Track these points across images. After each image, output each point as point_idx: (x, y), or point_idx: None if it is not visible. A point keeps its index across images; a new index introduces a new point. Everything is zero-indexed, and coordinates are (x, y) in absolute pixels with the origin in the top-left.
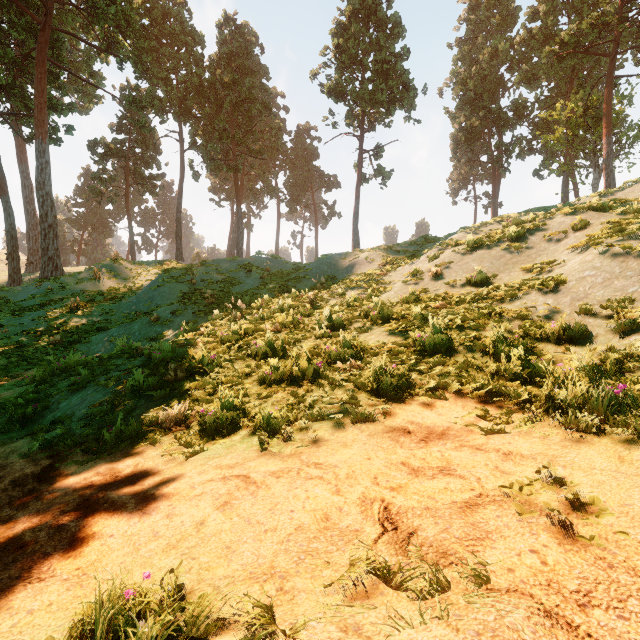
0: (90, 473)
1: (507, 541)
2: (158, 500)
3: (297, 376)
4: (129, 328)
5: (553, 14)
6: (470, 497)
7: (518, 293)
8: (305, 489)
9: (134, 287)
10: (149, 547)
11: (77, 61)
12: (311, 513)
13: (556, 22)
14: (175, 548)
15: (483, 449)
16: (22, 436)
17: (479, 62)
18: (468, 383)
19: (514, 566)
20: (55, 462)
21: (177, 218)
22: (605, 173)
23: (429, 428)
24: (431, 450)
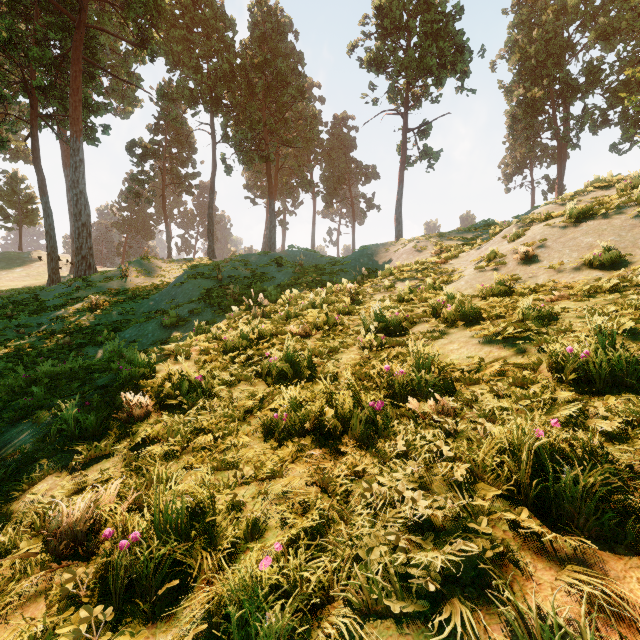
0: None
1: None
2: None
3: (333, 427)
4: (142, 329)
5: None
6: None
7: None
8: None
9: (161, 285)
10: None
11: (117, 65)
12: None
13: None
14: None
15: None
16: None
17: (541, 26)
18: None
19: None
20: None
21: (209, 214)
22: None
23: None
24: None
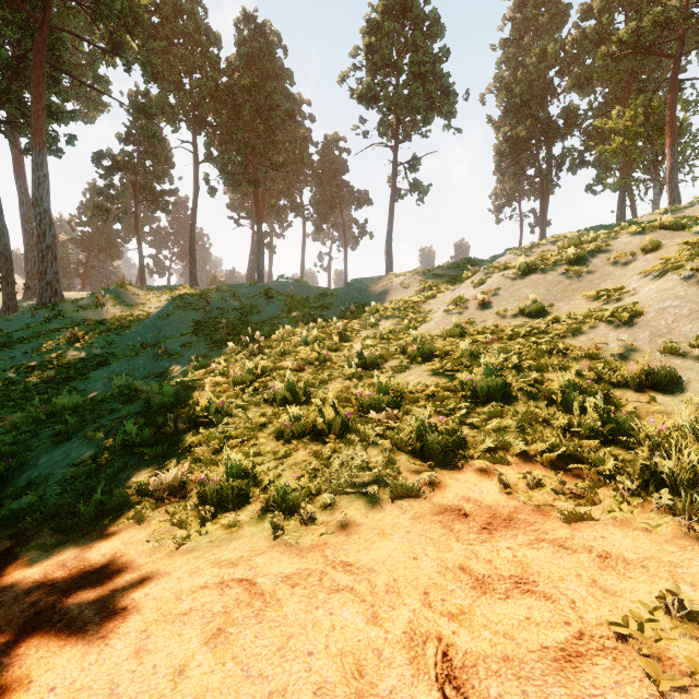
0: (54, 565)
1: None
2: (130, 620)
3: (322, 429)
4: (133, 363)
5: (608, 11)
6: (567, 639)
7: (583, 326)
8: (329, 610)
9: (141, 315)
10: None
11: (81, 64)
12: (337, 660)
13: (612, 20)
14: None
15: (569, 547)
16: None
17: (526, 65)
18: (534, 442)
19: None
20: (16, 545)
21: (191, 238)
22: (669, 188)
23: (491, 509)
24: (498, 546)
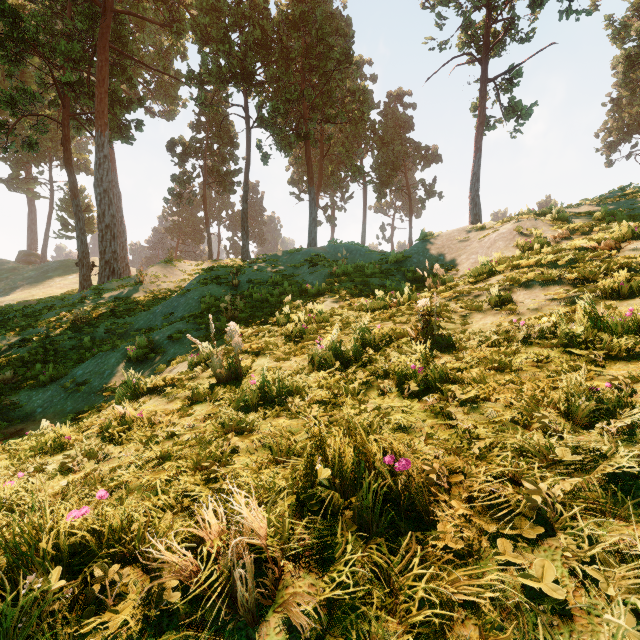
0: None
1: None
2: None
3: None
4: (102, 362)
5: None
6: None
7: None
8: None
9: (176, 292)
10: None
11: (160, 65)
12: None
13: None
14: None
15: None
16: None
17: None
18: None
19: None
20: None
21: (243, 209)
22: None
23: None
24: None
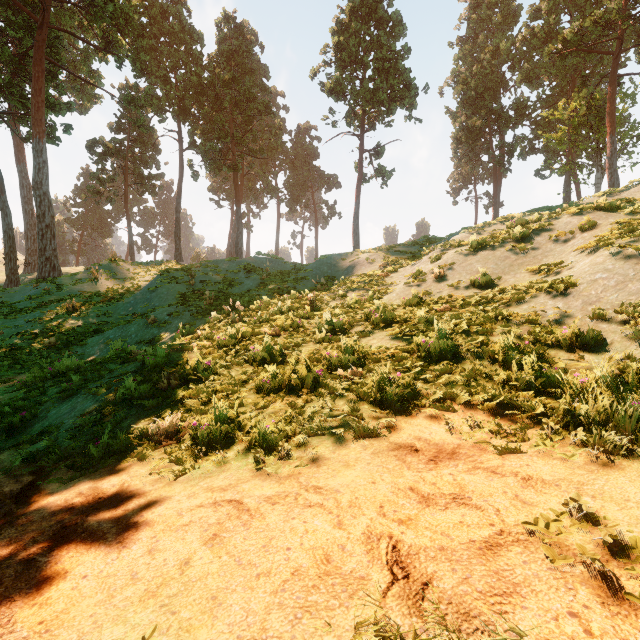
0: (72, 493)
1: (539, 598)
2: (141, 530)
3: (296, 384)
4: (126, 330)
5: (555, 12)
6: (490, 535)
7: (525, 296)
8: (303, 520)
9: (132, 288)
10: (125, 594)
11: (76, 60)
12: (310, 552)
13: (558, 20)
14: (154, 596)
15: (499, 472)
16: (7, 447)
17: (480, 61)
18: (477, 393)
19: (552, 636)
20: (37, 479)
21: (176, 218)
22: (609, 172)
23: (438, 445)
24: (442, 473)
